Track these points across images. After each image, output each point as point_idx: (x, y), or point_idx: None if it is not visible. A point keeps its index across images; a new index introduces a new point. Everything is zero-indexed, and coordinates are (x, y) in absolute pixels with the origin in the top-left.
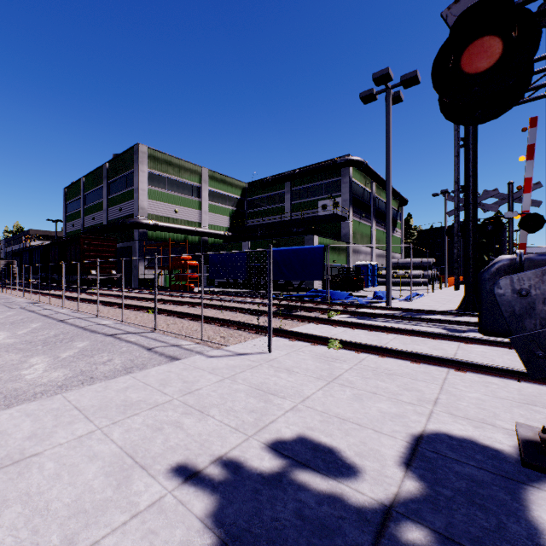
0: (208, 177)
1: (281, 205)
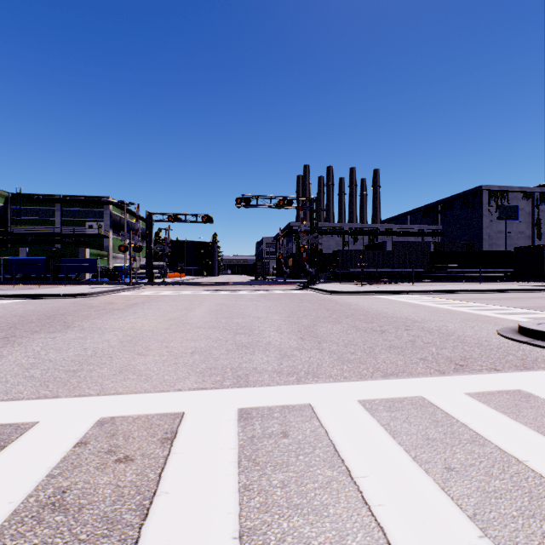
0: None
1: (52, 218)
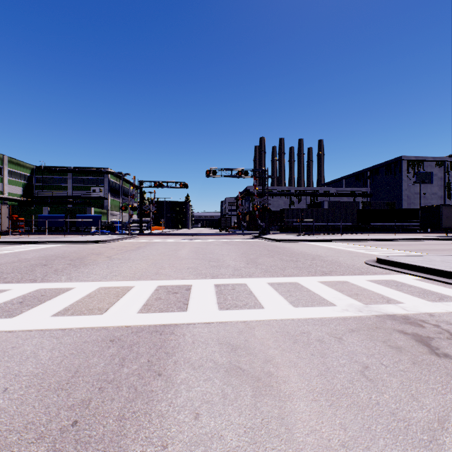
0: (8, 161)
1: (65, 185)
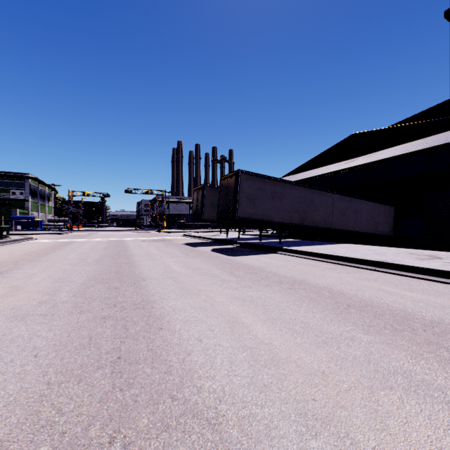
0: None
1: None
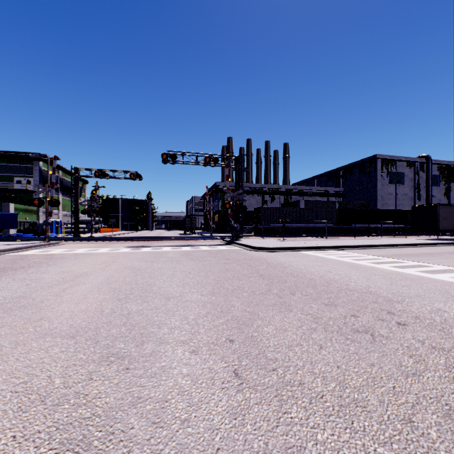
0: None
1: None
